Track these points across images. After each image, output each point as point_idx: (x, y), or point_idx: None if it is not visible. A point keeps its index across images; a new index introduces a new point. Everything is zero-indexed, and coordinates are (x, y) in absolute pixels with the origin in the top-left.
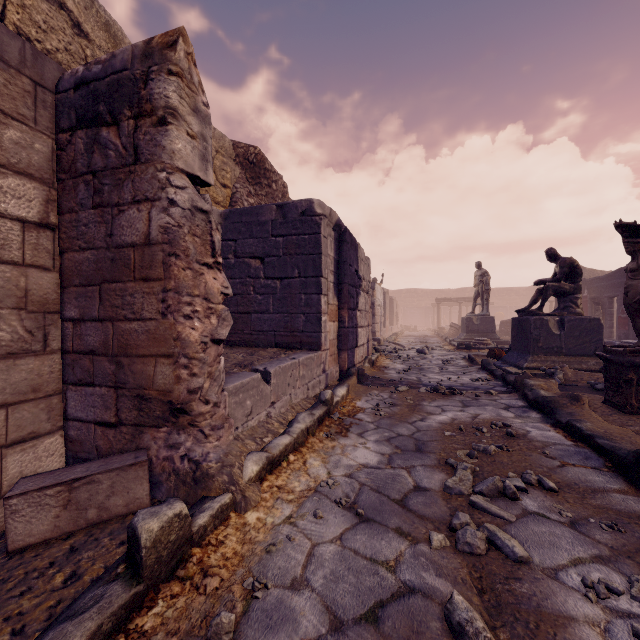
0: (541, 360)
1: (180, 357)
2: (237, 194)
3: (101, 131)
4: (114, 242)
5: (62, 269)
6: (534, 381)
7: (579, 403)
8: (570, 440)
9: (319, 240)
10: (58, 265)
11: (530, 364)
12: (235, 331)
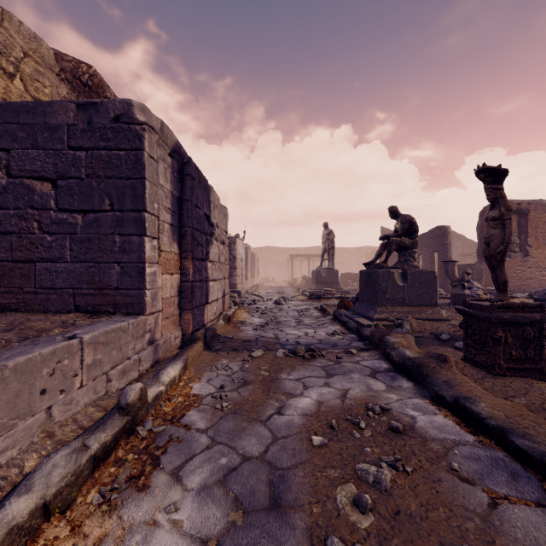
0: (389, 311)
1: None
2: None
3: None
4: None
5: None
6: (395, 338)
7: (447, 365)
8: (468, 431)
9: (141, 159)
10: None
11: (380, 315)
12: (9, 289)
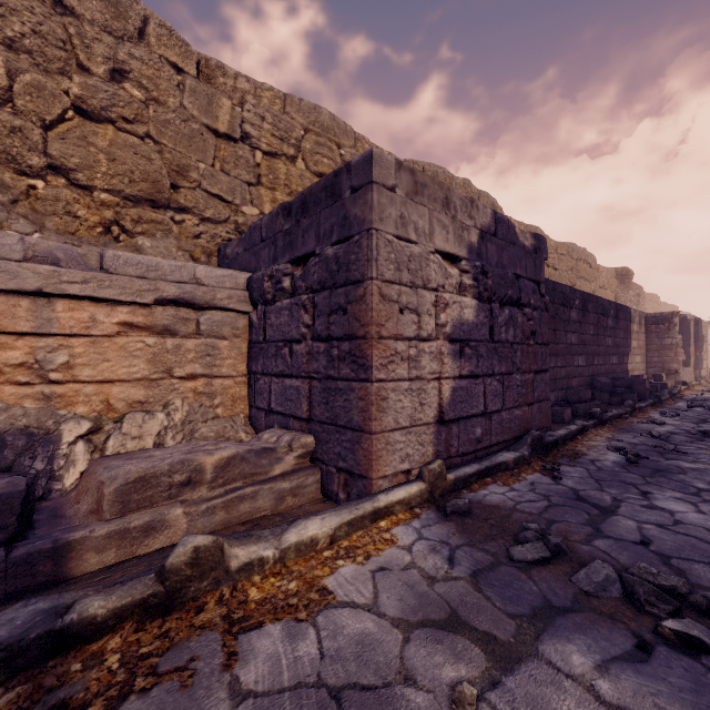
0: None
1: (678, 363)
2: (618, 295)
3: (658, 325)
4: (661, 344)
5: (646, 348)
6: None
7: None
8: None
9: (689, 328)
10: (645, 347)
11: None
12: None
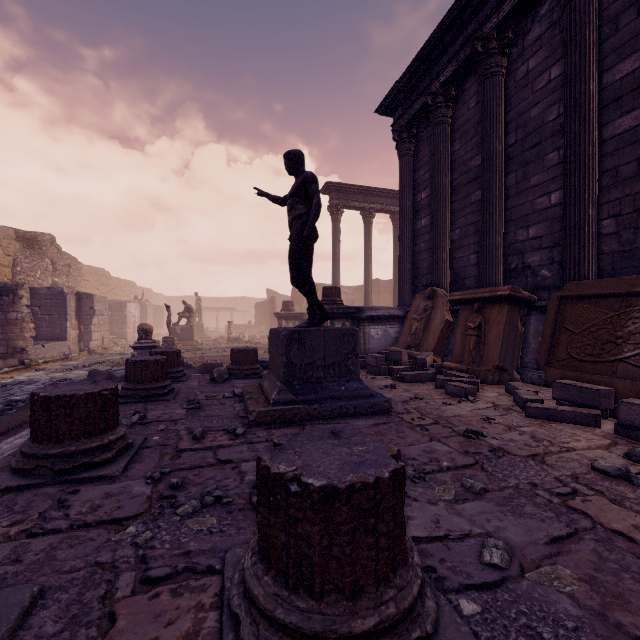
0: None
1: (25, 340)
2: (18, 259)
3: (3, 297)
4: (7, 318)
5: None
6: None
7: None
8: None
9: (66, 302)
10: None
11: None
12: None
